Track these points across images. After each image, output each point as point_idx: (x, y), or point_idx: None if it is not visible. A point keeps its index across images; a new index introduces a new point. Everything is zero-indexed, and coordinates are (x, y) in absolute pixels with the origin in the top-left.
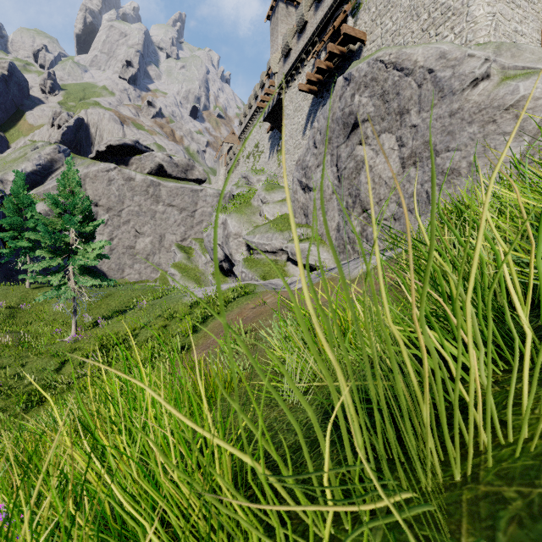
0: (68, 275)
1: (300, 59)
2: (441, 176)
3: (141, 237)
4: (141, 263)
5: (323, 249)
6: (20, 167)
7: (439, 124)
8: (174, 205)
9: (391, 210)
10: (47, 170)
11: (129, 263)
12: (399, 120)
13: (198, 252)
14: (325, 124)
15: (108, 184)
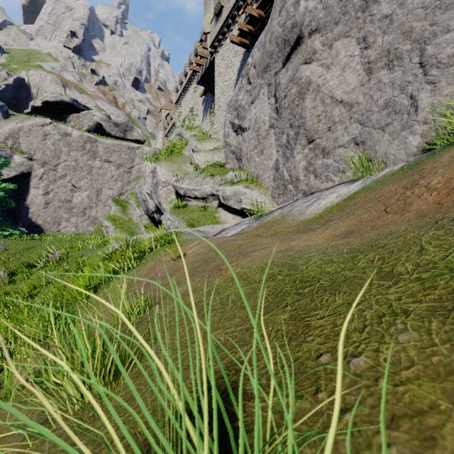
0: None
1: (231, 16)
2: (437, 69)
3: (77, 191)
4: (77, 217)
5: (259, 191)
6: None
7: (430, 0)
8: (110, 161)
9: (351, 132)
10: None
11: (66, 217)
12: (361, 16)
13: (133, 205)
14: (261, 52)
15: (43, 138)
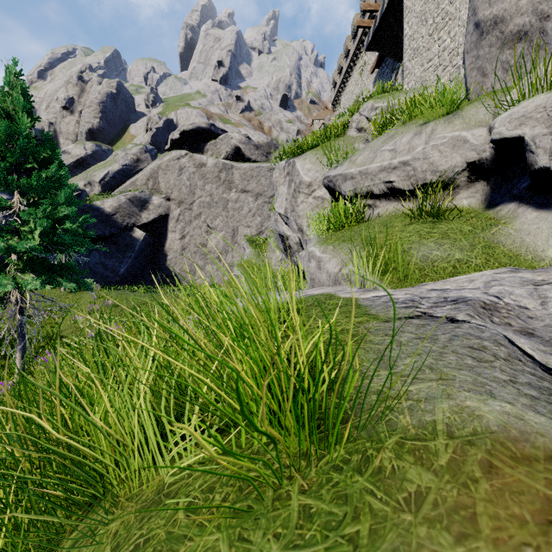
0: (9, 272)
1: None
2: None
3: (212, 233)
4: (212, 264)
5: None
6: (107, 168)
7: None
8: (248, 190)
9: None
10: (132, 171)
11: (201, 264)
12: None
13: (271, 246)
14: None
15: (179, 173)
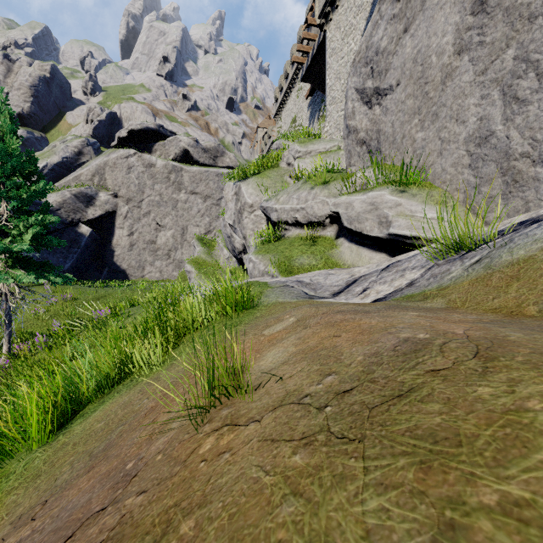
0: None
1: None
2: None
3: (162, 230)
4: (162, 260)
5: (432, 198)
6: (46, 160)
7: None
8: (197, 192)
9: None
10: (74, 164)
11: (150, 260)
12: None
13: (220, 245)
14: None
15: (128, 172)
